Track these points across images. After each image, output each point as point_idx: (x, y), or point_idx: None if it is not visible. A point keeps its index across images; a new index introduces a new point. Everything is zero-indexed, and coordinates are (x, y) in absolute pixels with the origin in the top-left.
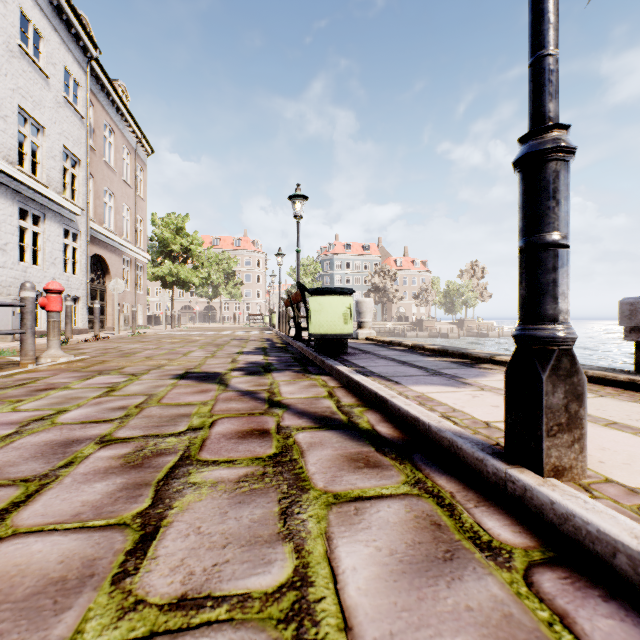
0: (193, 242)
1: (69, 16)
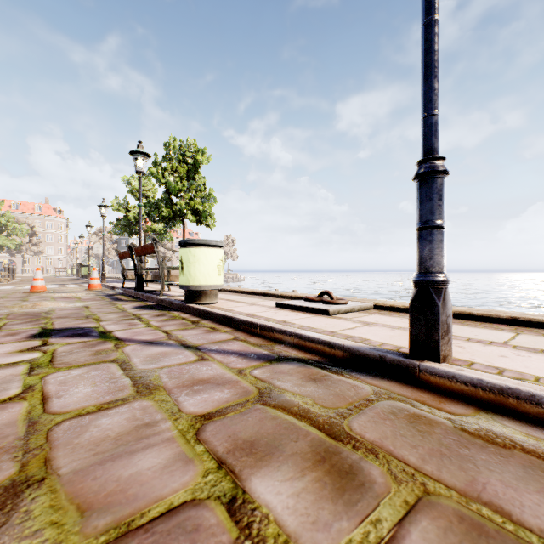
0: (9, 220)
1: None
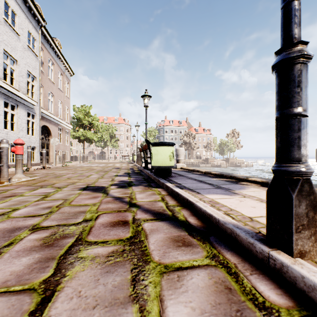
0: (94, 119)
1: (30, 4)
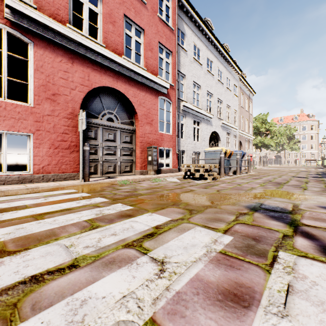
0: (271, 125)
1: (235, 68)
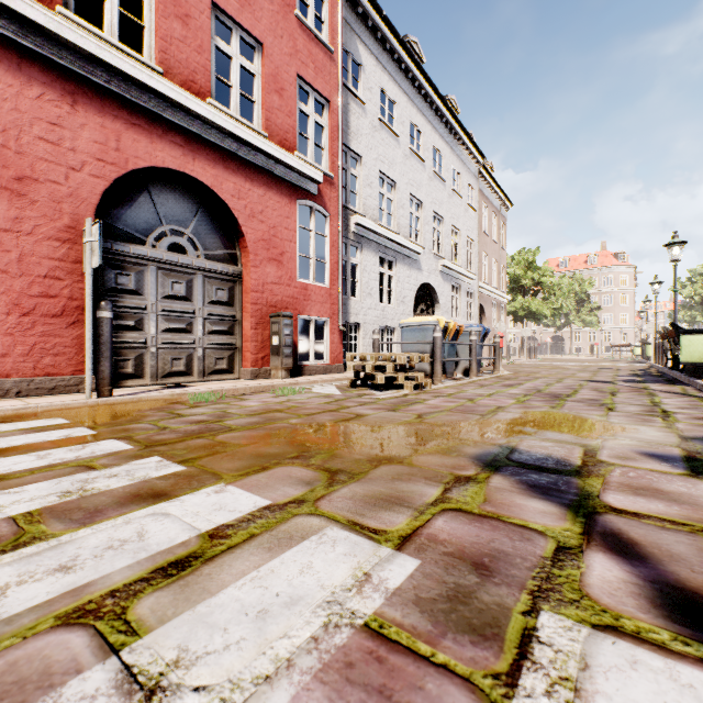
0: (543, 274)
1: (471, 150)
